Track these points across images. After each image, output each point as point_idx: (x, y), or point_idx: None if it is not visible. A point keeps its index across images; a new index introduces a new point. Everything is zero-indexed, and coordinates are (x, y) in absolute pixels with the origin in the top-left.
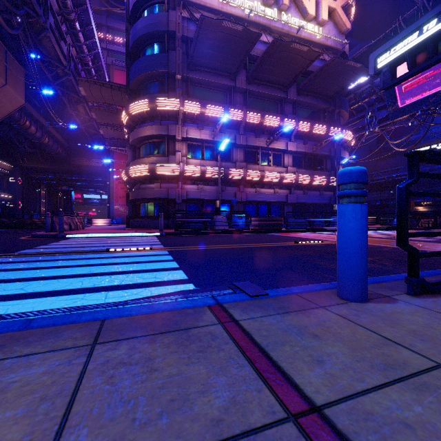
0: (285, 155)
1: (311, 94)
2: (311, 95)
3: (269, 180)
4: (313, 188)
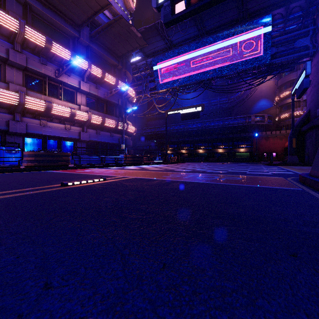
0: (78, 93)
1: (103, 46)
2: (103, 47)
3: (59, 114)
4: (105, 129)
